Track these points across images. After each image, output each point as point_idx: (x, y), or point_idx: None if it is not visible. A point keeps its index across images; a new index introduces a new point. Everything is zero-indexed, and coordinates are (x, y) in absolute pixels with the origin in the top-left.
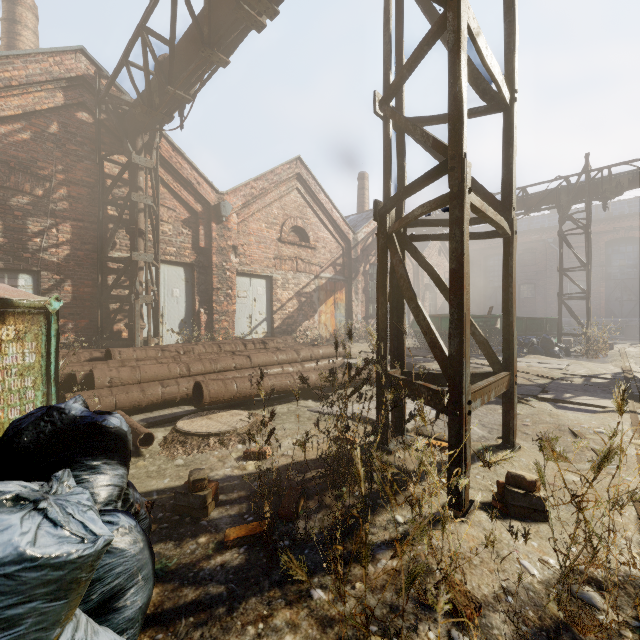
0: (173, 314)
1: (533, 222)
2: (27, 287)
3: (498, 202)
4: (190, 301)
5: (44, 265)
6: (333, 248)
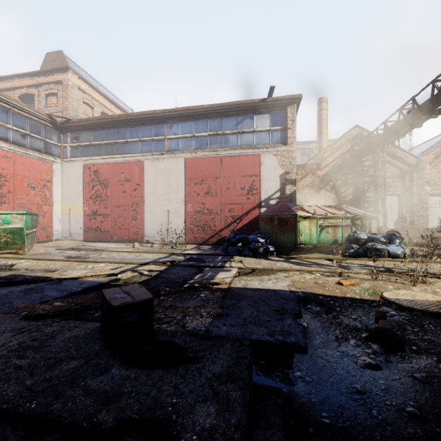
0: (391, 217)
1: None
2: None
3: None
4: (400, 211)
5: (345, 202)
6: None
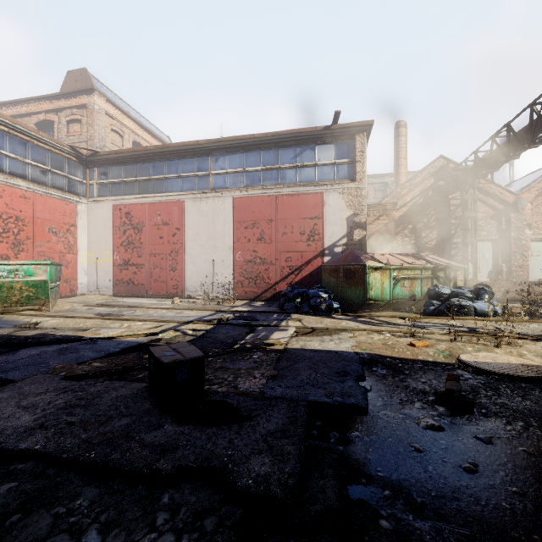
0: (484, 267)
1: None
2: None
3: None
4: (495, 260)
5: (427, 249)
6: None
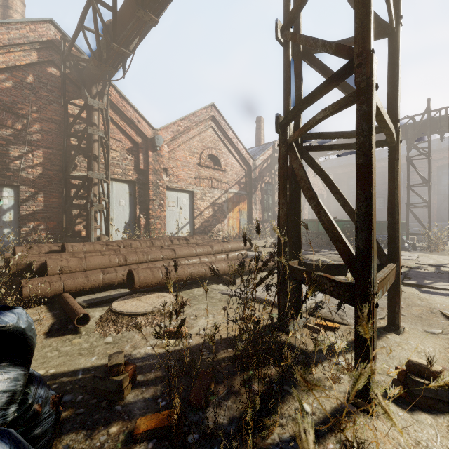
0: (120, 218)
1: (382, 153)
2: (9, 197)
3: None
4: (133, 209)
5: (22, 181)
6: (238, 171)
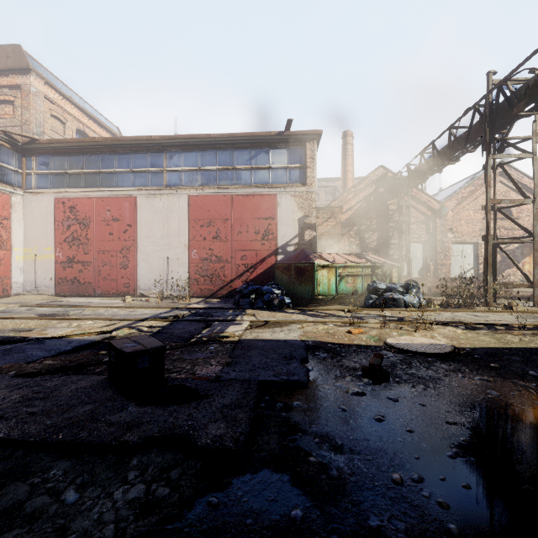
0: (416, 266)
1: None
2: None
3: (529, 232)
4: (424, 259)
5: (369, 249)
6: None
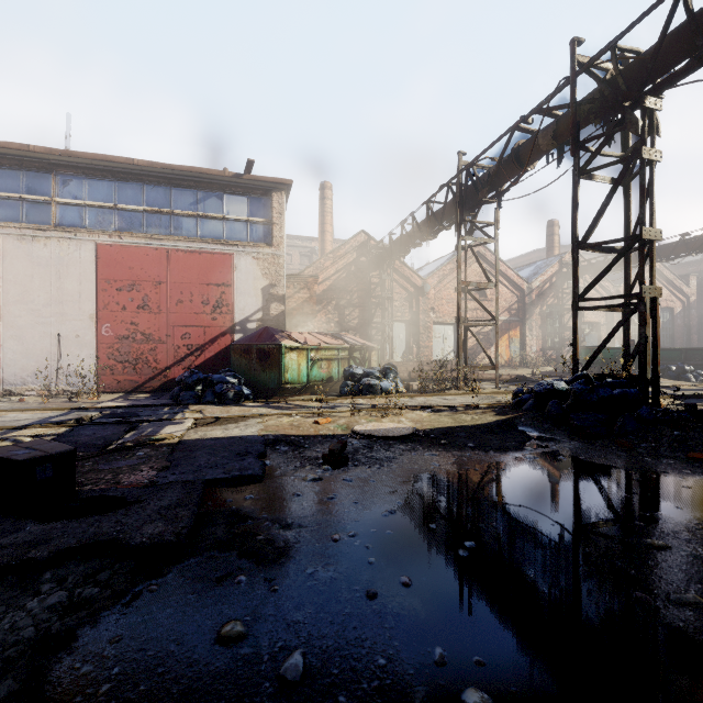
0: (399, 348)
1: None
2: None
3: (492, 316)
4: (408, 341)
5: (350, 328)
6: (508, 297)
